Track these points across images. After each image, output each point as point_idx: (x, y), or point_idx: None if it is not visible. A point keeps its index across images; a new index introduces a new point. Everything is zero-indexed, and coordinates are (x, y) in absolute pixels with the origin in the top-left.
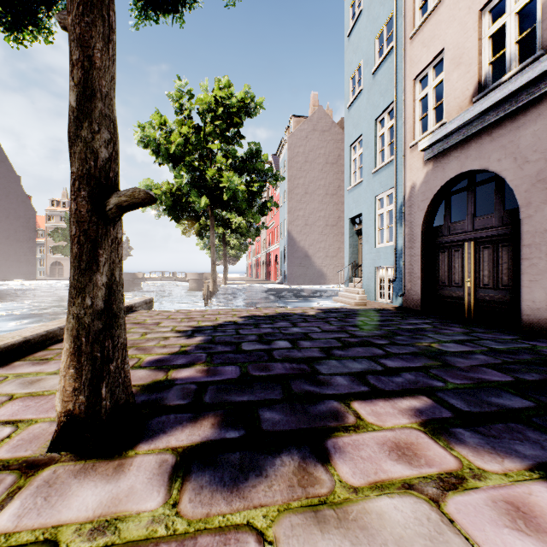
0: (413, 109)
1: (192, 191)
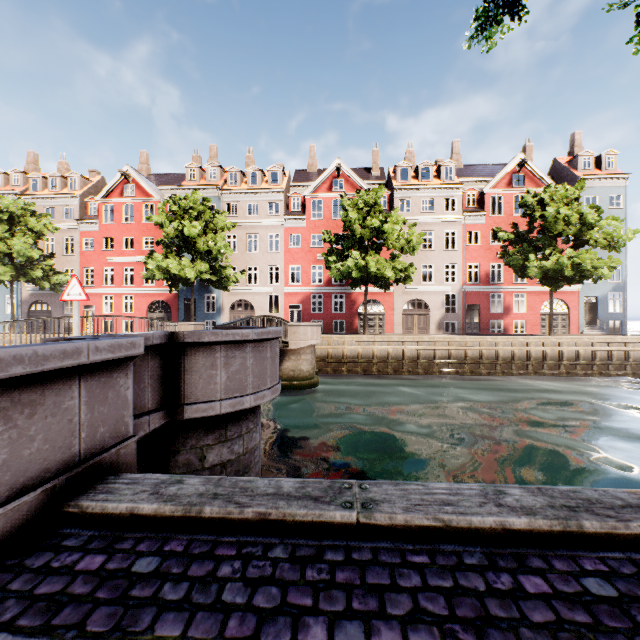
0: None
1: None
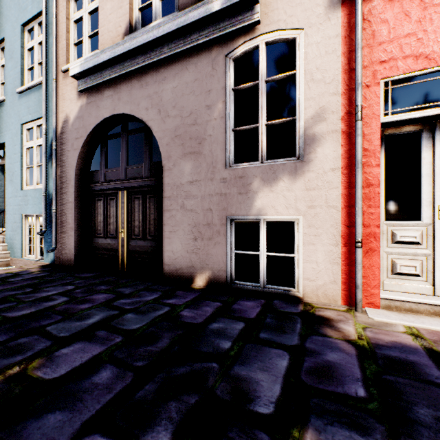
0: (67, 28)
1: None
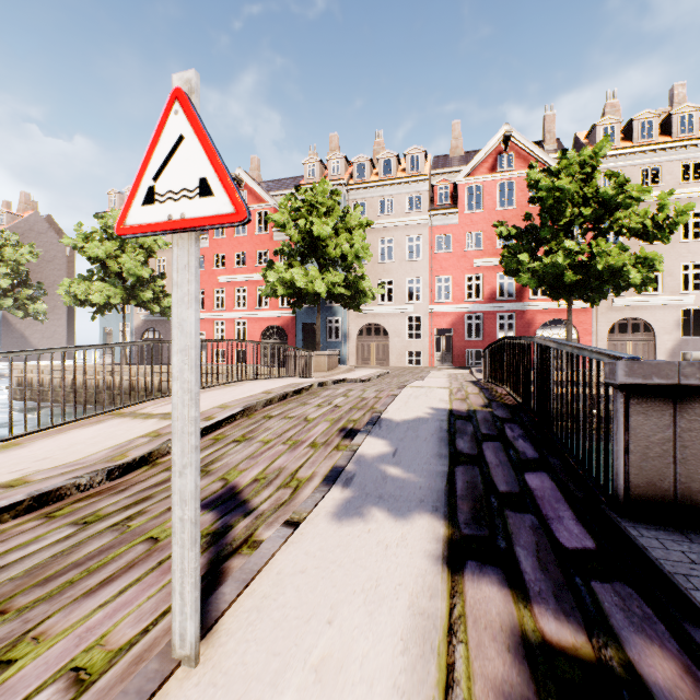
0: None
1: (13, 307)
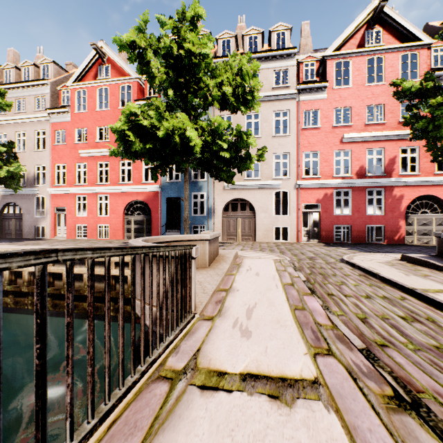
0: None
1: None
